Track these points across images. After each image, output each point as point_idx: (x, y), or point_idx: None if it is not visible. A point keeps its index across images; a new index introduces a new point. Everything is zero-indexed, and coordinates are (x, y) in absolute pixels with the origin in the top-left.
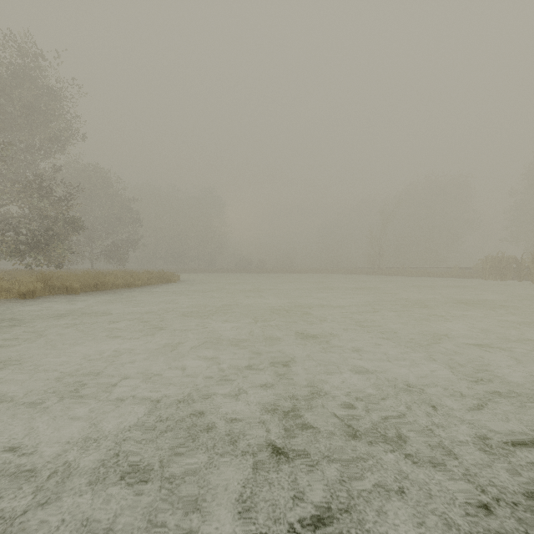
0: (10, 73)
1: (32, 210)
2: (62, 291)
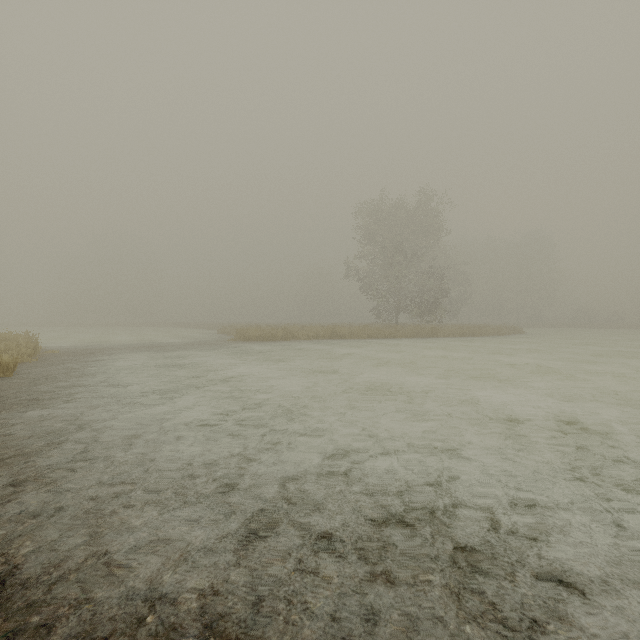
0: (413, 208)
1: (419, 286)
2: (469, 335)
